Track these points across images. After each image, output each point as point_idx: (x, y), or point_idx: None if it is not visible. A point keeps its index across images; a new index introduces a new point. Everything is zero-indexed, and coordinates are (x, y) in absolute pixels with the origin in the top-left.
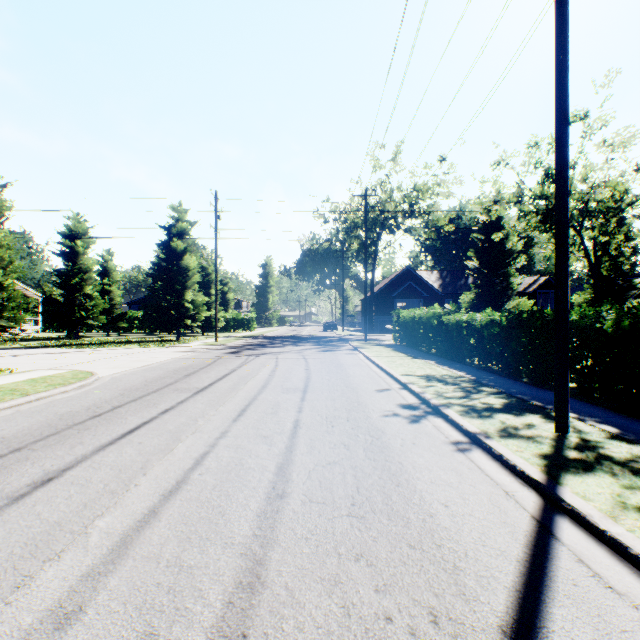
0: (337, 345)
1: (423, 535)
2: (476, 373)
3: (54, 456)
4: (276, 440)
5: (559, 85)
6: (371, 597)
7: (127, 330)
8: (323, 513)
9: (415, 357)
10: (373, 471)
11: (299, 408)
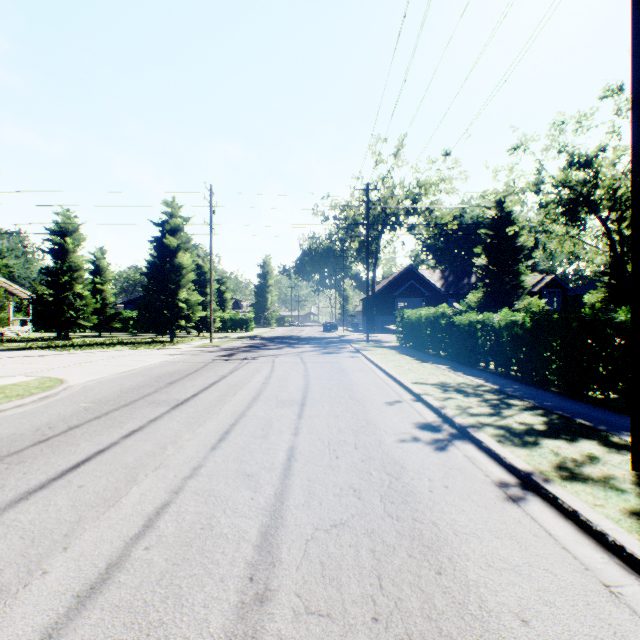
0: (338, 347)
1: None
2: (496, 381)
3: None
4: (263, 481)
5: (638, 11)
6: None
7: (122, 330)
8: None
9: (423, 361)
10: (398, 541)
11: (295, 429)
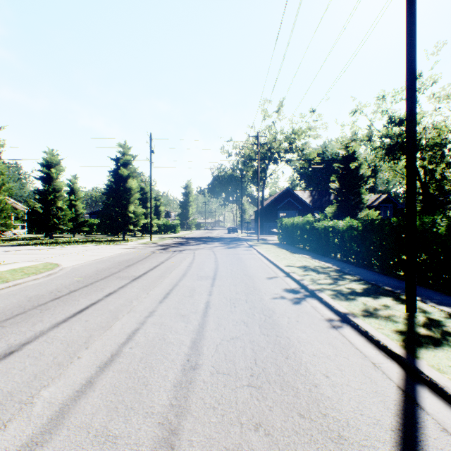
0: (237, 243)
1: (310, 404)
2: (340, 264)
3: (18, 332)
4: (191, 318)
5: (409, 45)
6: None
7: (88, 233)
8: (228, 383)
9: (294, 252)
10: (267, 345)
11: (209, 292)
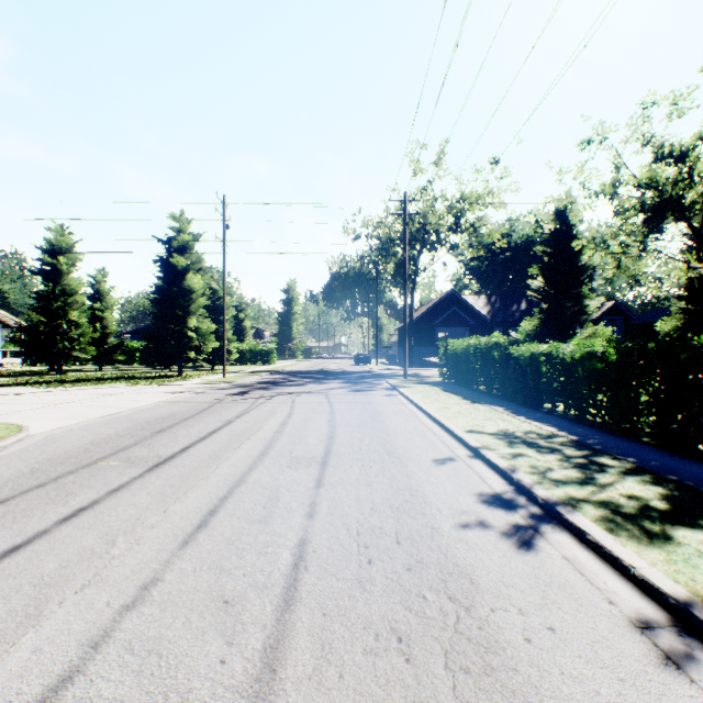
0: (371, 383)
1: None
2: (572, 428)
3: None
4: (247, 617)
5: None
6: None
7: (127, 363)
8: None
9: (474, 401)
10: None
11: (310, 506)
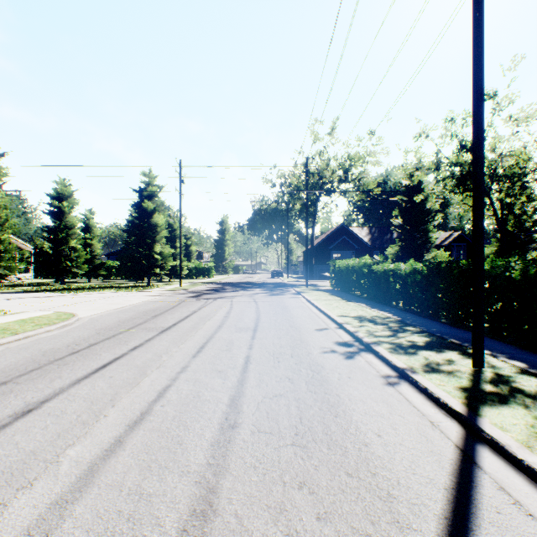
0: (283, 290)
1: (359, 464)
2: (401, 314)
3: (35, 389)
4: (229, 374)
5: (476, 65)
6: (313, 525)
7: (106, 277)
8: (270, 442)
9: (349, 300)
10: (314, 403)
11: (250, 345)
